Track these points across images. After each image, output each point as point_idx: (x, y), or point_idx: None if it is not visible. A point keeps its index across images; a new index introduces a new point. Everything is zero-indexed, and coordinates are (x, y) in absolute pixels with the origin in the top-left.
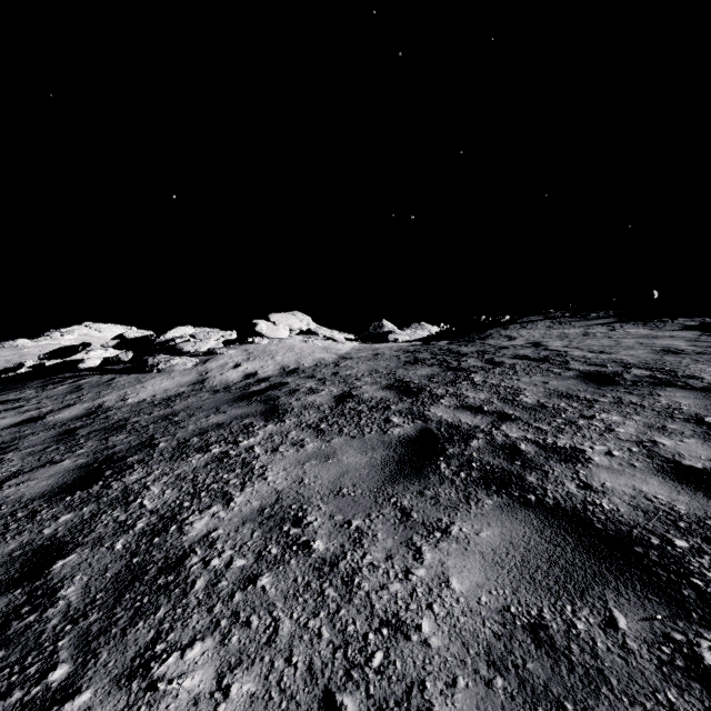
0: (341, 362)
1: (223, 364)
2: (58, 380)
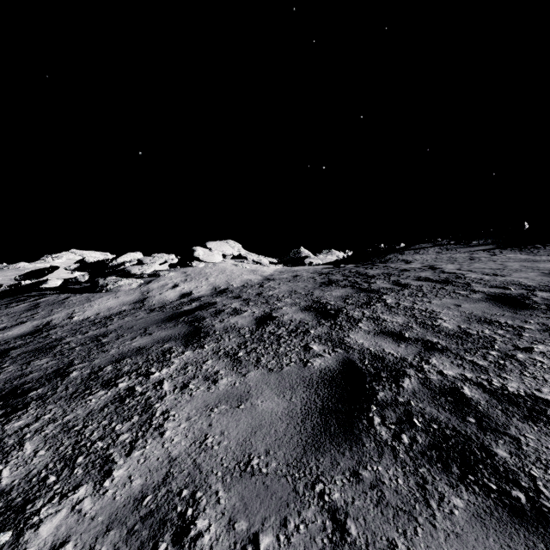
0: (265, 283)
1: (163, 285)
2: (22, 298)
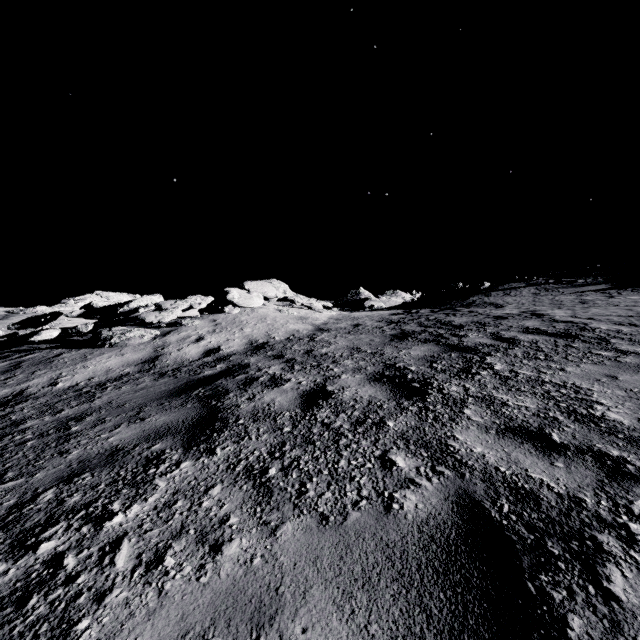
0: (317, 335)
1: (184, 338)
2: (6, 354)
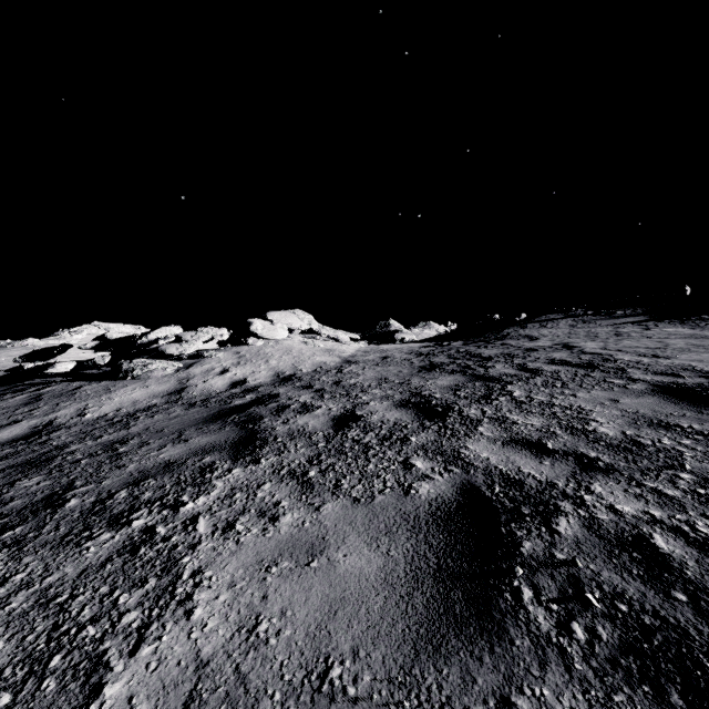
0: (345, 367)
1: (209, 370)
2: (21, 388)
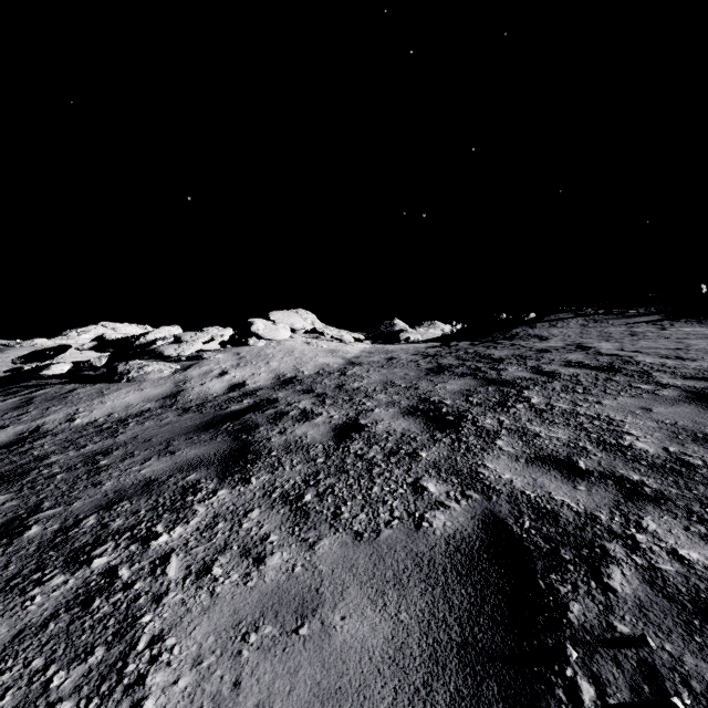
0: (348, 369)
1: (207, 372)
2: (14, 390)
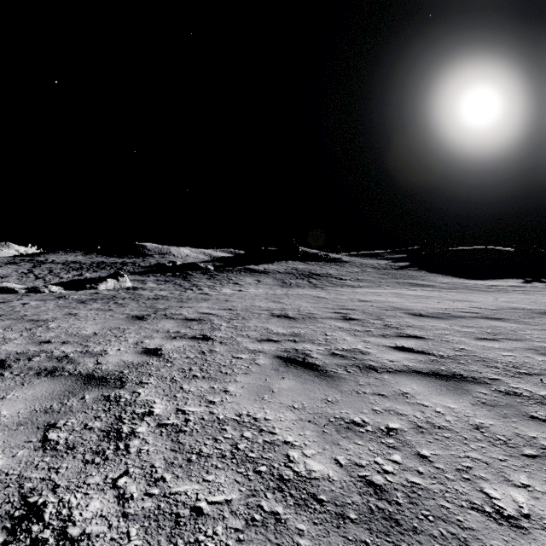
0: None
1: None
2: None
